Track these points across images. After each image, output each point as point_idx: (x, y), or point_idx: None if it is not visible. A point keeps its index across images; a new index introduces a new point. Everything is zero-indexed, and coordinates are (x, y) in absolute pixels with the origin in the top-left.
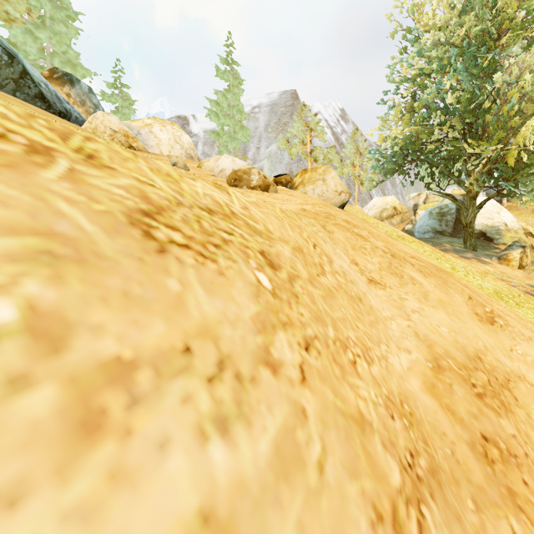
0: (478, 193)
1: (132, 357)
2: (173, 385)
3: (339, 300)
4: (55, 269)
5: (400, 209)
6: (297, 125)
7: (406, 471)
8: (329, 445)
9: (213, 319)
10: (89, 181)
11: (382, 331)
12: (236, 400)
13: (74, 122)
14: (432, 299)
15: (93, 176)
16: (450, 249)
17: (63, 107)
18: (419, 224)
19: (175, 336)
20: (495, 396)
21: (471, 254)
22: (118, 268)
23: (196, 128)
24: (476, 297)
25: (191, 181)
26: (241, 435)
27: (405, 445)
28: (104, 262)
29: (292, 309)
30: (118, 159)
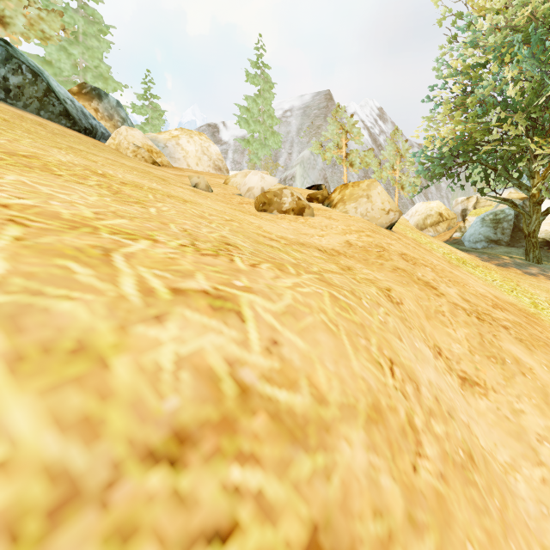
0: (544, 198)
1: None
2: None
3: (456, 518)
4: None
5: (446, 214)
6: (331, 128)
7: None
8: None
9: None
10: None
11: (517, 525)
12: None
13: (100, 138)
14: None
15: None
16: (511, 263)
17: (89, 123)
18: (469, 232)
19: None
20: None
21: (536, 269)
22: None
23: (226, 135)
24: None
25: (150, 330)
26: None
27: None
28: None
29: None
30: None
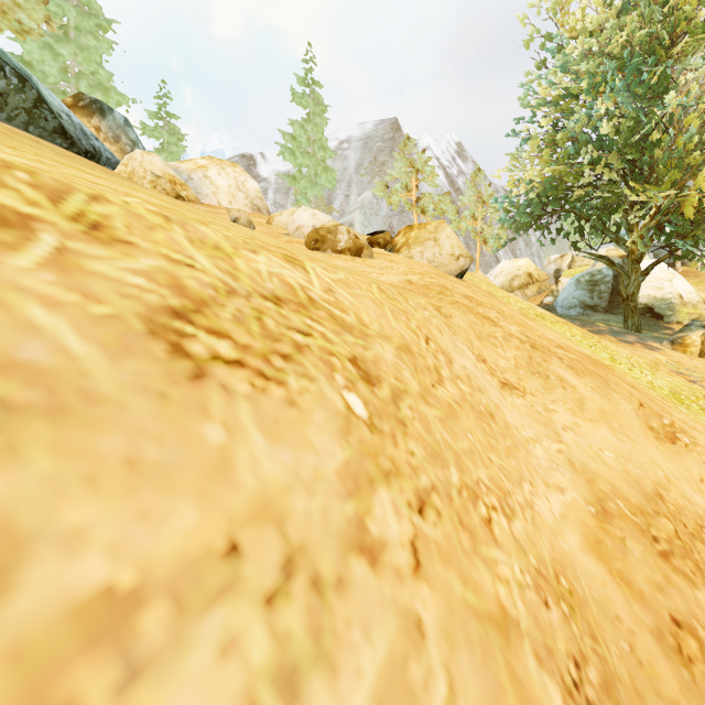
0: (643, 255)
1: (134, 583)
2: (206, 623)
3: (463, 421)
4: (6, 432)
5: (536, 275)
6: (399, 165)
7: (572, 697)
8: (460, 679)
9: (277, 484)
10: (89, 267)
11: (524, 461)
12: (312, 628)
13: (105, 164)
14: (590, 410)
15: (95, 258)
16: (606, 331)
17: (91, 144)
18: (562, 295)
19: (213, 527)
20: (686, 555)
21: (633, 337)
22: (122, 416)
23: (265, 170)
24: (649, 403)
25: (251, 254)
26: (320, 696)
27: (566, 650)
28: (98, 408)
29: (398, 446)
30: (139, 228)
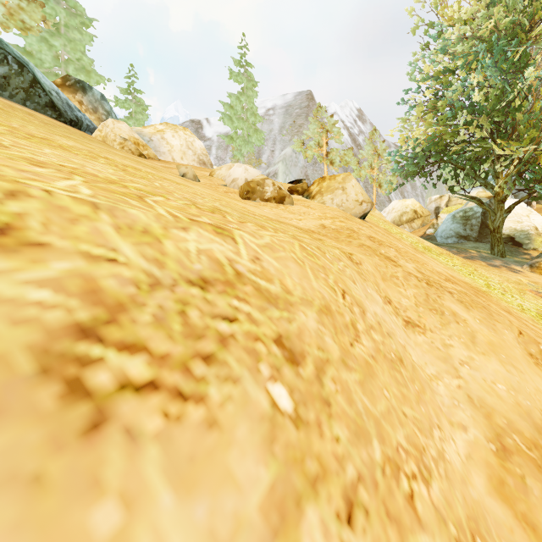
0: (507, 196)
1: None
2: None
3: (379, 377)
4: None
5: (420, 212)
6: (312, 127)
7: None
8: None
9: None
10: None
11: (430, 404)
12: None
13: (86, 130)
14: (481, 343)
15: None
16: (477, 256)
17: (74, 115)
18: (441, 228)
19: None
20: None
21: (499, 262)
22: None
23: (210, 131)
24: (526, 330)
25: (181, 233)
26: None
27: None
28: None
29: (323, 436)
30: (59, 223)
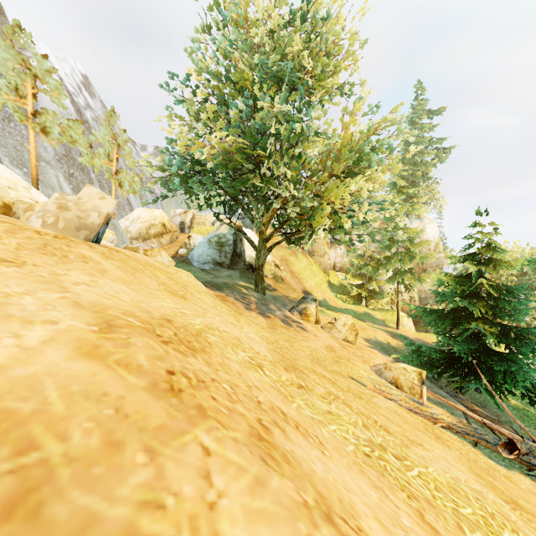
0: (272, 237)
1: None
2: None
3: None
4: None
5: (169, 226)
6: (3, 54)
7: None
8: None
9: None
10: None
11: None
12: None
13: None
14: None
15: None
16: (260, 304)
17: None
18: (198, 251)
19: None
20: None
21: (275, 308)
22: None
23: None
24: None
25: None
26: None
27: None
28: None
29: None
30: None
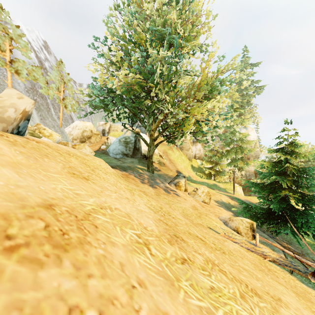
0: (157, 138)
1: None
2: None
3: None
4: None
5: (95, 132)
6: None
7: None
8: None
9: None
10: None
11: None
12: None
13: None
14: None
15: None
16: (150, 179)
17: None
18: (113, 147)
19: None
20: None
21: (160, 182)
22: None
23: None
24: None
25: None
26: None
27: None
28: None
29: None
30: None
